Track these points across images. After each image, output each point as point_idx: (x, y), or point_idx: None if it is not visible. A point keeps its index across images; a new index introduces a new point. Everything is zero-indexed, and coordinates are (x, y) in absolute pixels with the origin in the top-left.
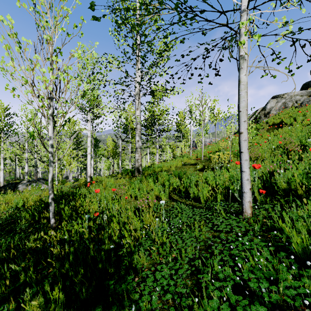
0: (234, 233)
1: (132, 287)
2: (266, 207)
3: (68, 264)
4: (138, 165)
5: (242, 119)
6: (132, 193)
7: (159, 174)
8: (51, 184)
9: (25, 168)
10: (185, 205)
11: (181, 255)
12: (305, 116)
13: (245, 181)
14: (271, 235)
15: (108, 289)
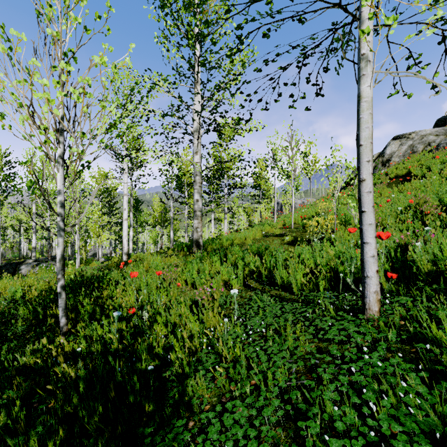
0: (353, 343)
1: (184, 440)
2: (401, 300)
3: (77, 396)
4: (197, 237)
5: (364, 158)
6: (188, 277)
7: (228, 249)
8: (61, 264)
9: (33, 242)
10: (269, 296)
11: (266, 382)
12: (445, 164)
13: (369, 258)
14: (416, 349)
15: (143, 441)
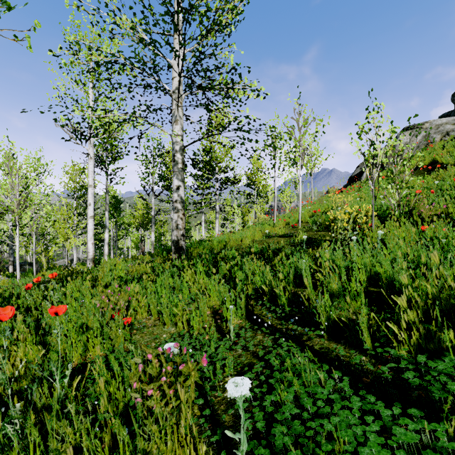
0: None
1: None
2: None
3: None
4: (177, 237)
5: None
6: (151, 302)
7: (220, 254)
8: None
9: None
10: (318, 367)
11: None
12: None
13: None
14: None
15: None
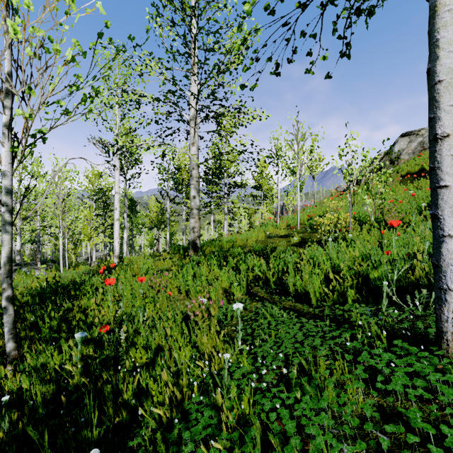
0: (438, 401)
1: None
2: None
3: None
4: (194, 238)
5: (446, 101)
6: (181, 284)
7: (228, 251)
8: (7, 269)
9: (17, 244)
10: (282, 310)
11: None
12: None
13: (452, 260)
14: None
15: None
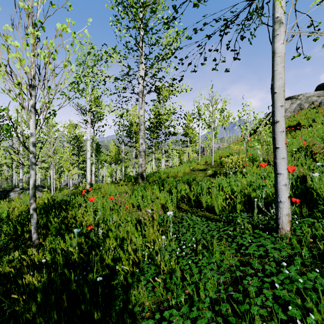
0: (270, 258)
1: None
2: (307, 221)
3: (35, 305)
4: (141, 171)
5: (278, 103)
6: (134, 201)
7: (165, 180)
8: (33, 191)
9: (20, 175)
10: (197, 216)
11: (197, 291)
12: None
13: (282, 186)
14: None
15: None
